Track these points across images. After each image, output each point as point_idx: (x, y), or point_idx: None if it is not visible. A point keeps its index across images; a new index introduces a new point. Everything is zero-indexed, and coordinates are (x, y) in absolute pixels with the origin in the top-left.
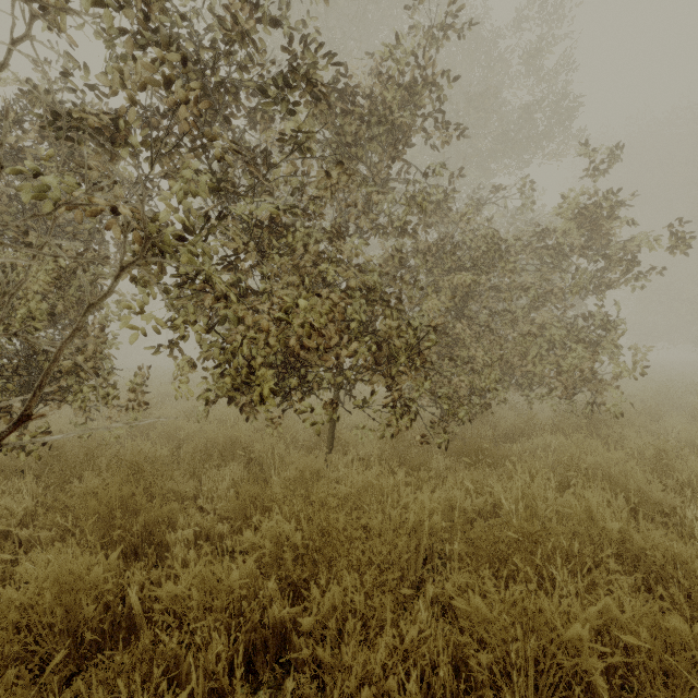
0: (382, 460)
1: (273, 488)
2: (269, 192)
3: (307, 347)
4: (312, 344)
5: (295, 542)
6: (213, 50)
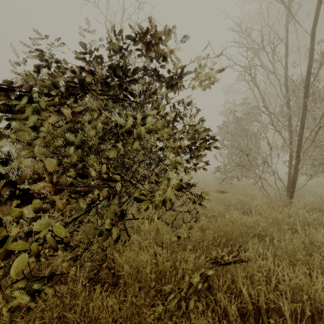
0: None
1: None
2: None
3: None
4: None
5: None
6: None
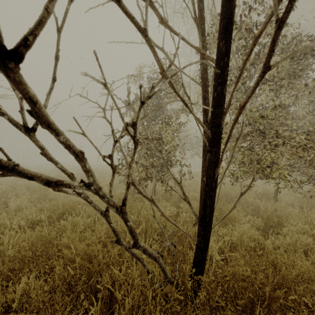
0: (298, 207)
1: (278, 212)
2: (258, 94)
3: (299, 156)
4: (302, 155)
5: (312, 233)
6: (262, 45)
